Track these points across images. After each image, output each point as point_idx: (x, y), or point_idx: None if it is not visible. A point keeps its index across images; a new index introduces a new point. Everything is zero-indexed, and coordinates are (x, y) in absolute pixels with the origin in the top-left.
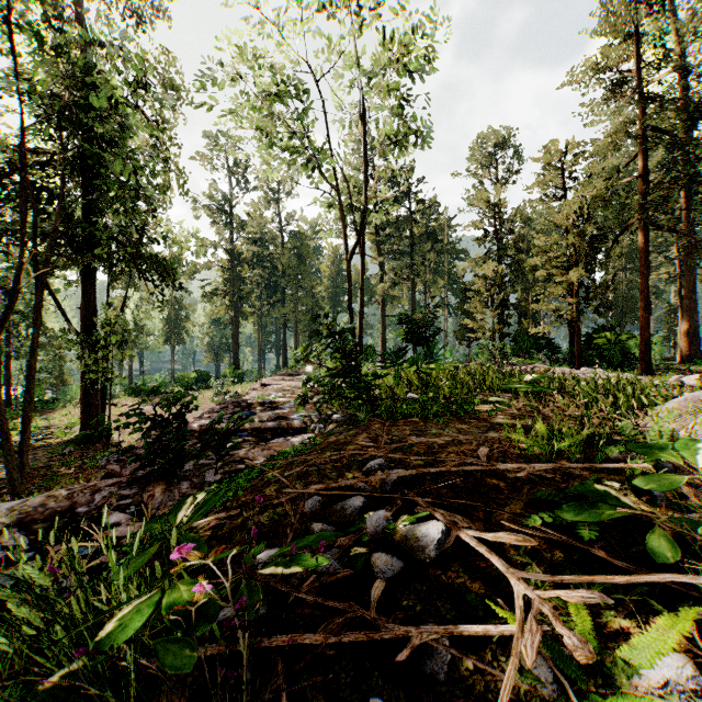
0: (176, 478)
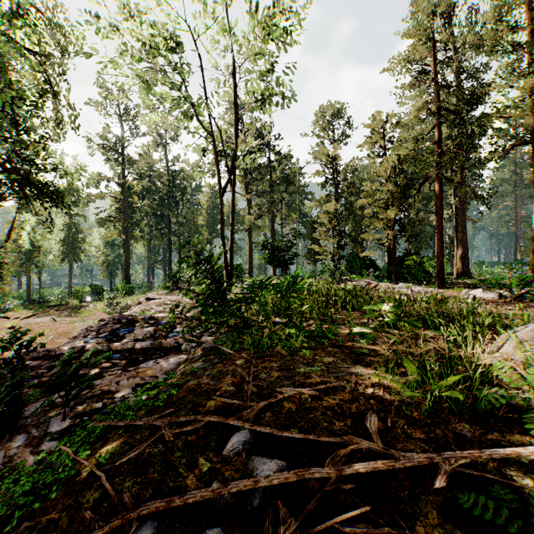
0: (8, 433)
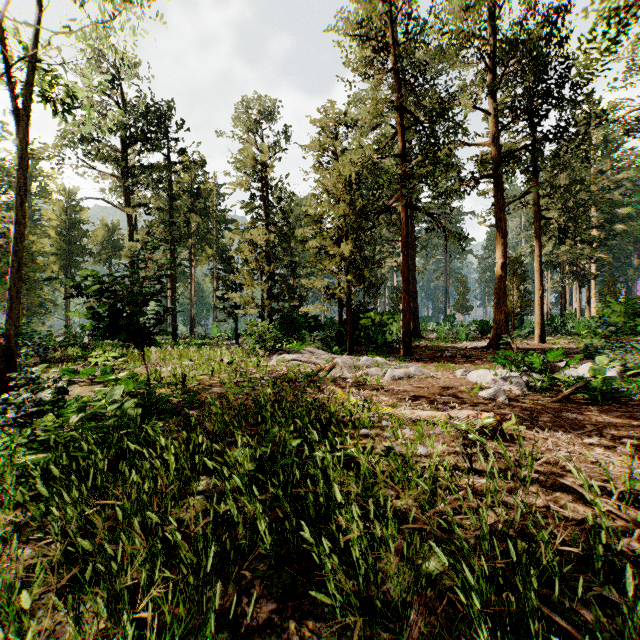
0: None
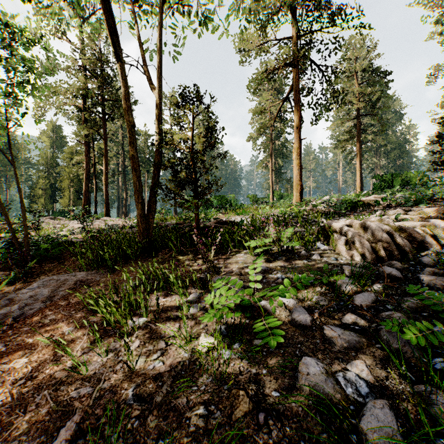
0: None
